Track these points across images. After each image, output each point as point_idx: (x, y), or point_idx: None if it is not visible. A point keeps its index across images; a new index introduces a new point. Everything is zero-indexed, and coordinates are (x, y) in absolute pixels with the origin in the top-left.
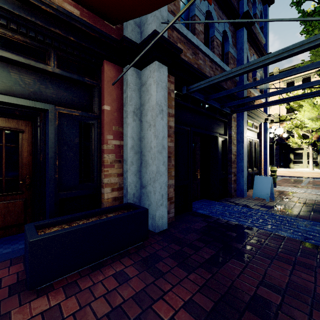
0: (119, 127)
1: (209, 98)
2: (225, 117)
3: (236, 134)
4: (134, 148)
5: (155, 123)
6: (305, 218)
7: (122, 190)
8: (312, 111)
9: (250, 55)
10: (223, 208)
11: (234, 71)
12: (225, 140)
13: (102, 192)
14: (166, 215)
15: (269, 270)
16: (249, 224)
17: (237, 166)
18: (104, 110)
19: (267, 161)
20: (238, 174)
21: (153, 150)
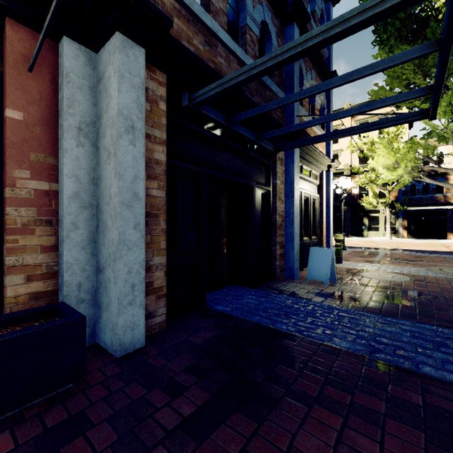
0: (47, 156)
1: (233, 120)
2: (267, 157)
3: (284, 184)
4: (80, 198)
5: (115, 150)
6: (375, 312)
7: (56, 278)
8: (388, 156)
9: (306, 69)
10: (257, 300)
11: (260, 63)
12: (268, 193)
13: (4, 284)
14: (143, 321)
15: (300, 434)
16: (289, 327)
17: (285, 233)
18: (6, 119)
19: (330, 226)
20: (286, 245)
21: (113, 200)
